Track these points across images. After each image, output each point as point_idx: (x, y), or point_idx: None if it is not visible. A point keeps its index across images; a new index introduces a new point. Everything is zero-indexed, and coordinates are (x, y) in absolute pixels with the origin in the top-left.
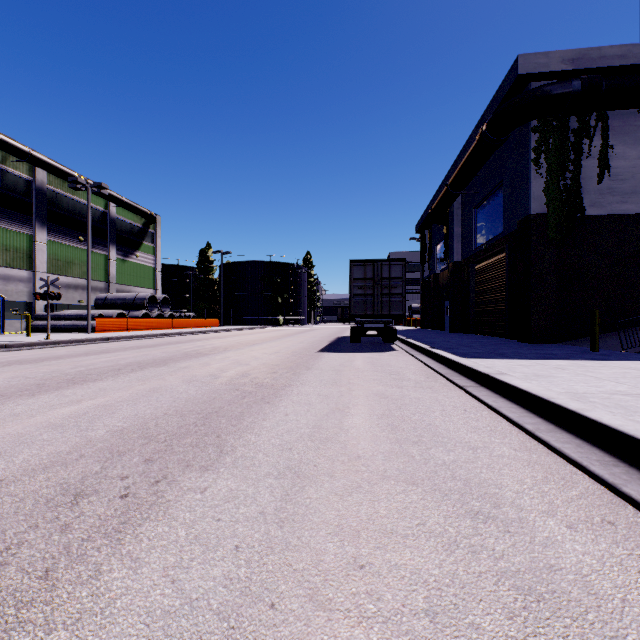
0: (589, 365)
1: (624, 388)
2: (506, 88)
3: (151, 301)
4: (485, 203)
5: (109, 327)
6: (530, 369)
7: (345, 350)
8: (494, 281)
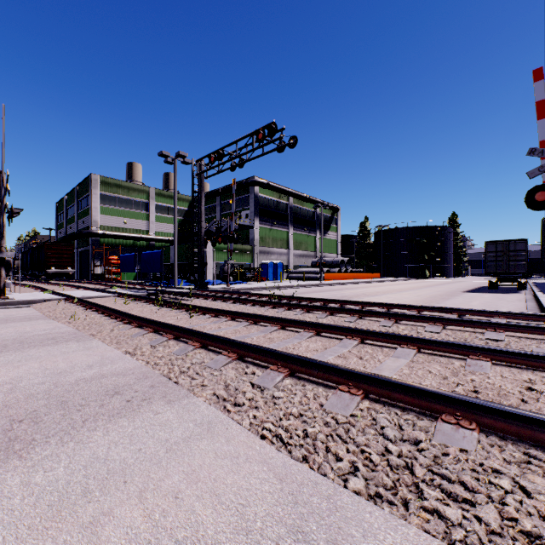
0: None
1: None
2: None
3: (340, 262)
4: None
5: (329, 278)
6: None
7: (481, 292)
8: None
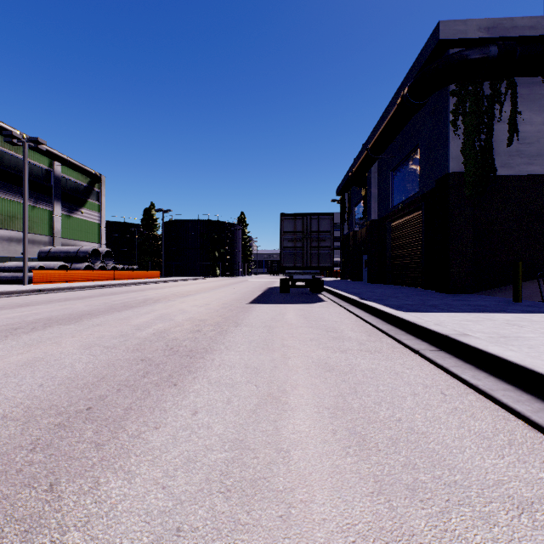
0: (538, 320)
1: None
2: (426, 54)
3: (94, 254)
4: (401, 166)
5: (47, 279)
6: (485, 326)
7: (276, 301)
8: (410, 236)
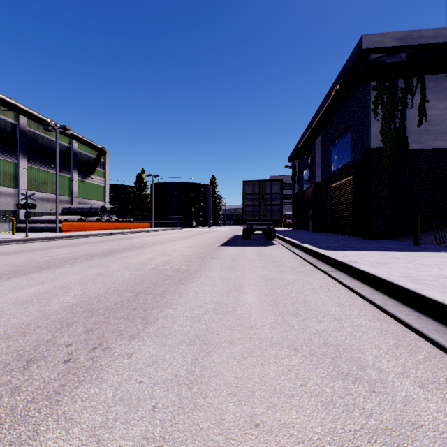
0: (415, 255)
1: (445, 272)
2: (353, 59)
3: (102, 210)
4: (338, 141)
5: (72, 228)
6: (374, 258)
7: (239, 244)
8: (344, 196)
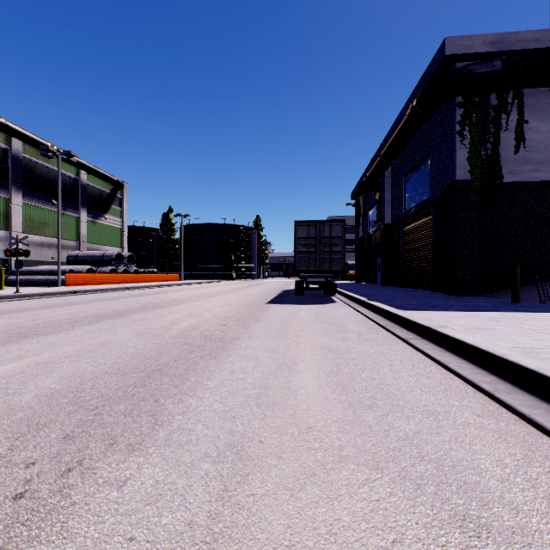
0: (519, 317)
1: None
2: (434, 68)
3: (118, 258)
4: (413, 172)
5: (78, 281)
6: (467, 321)
7: (290, 302)
8: (421, 241)
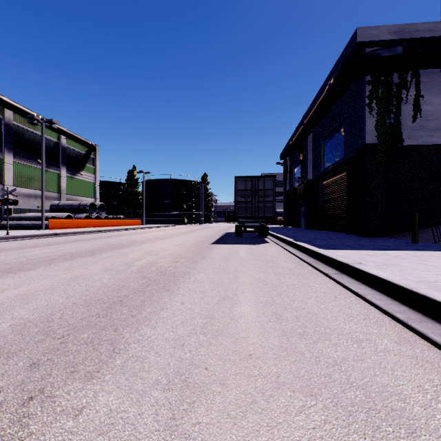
0: (420, 255)
1: None
2: (348, 52)
3: (91, 207)
4: (330, 137)
5: (58, 225)
6: (377, 259)
7: (231, 242)
8: (337, 193)
